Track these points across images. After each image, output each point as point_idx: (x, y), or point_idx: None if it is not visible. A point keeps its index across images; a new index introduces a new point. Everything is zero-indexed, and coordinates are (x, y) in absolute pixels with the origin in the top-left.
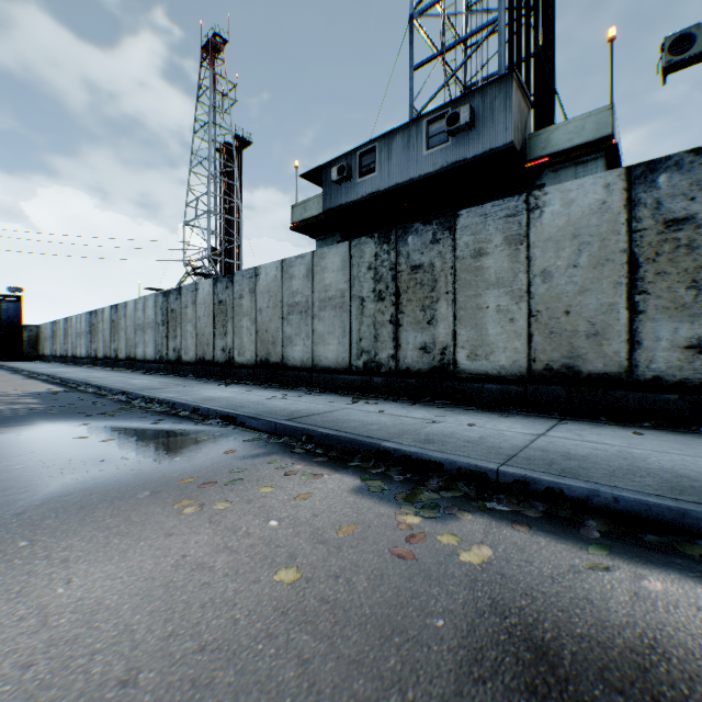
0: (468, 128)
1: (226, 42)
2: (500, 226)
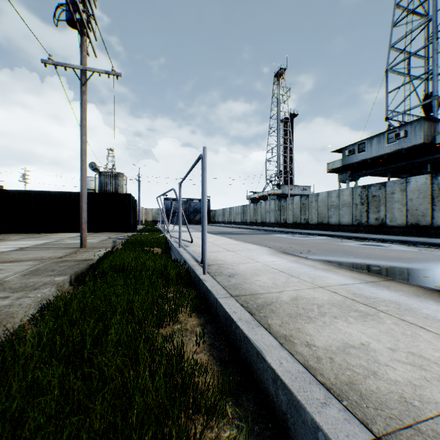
0: (404, 137)
1: (285, 69)
2: (398, 186)
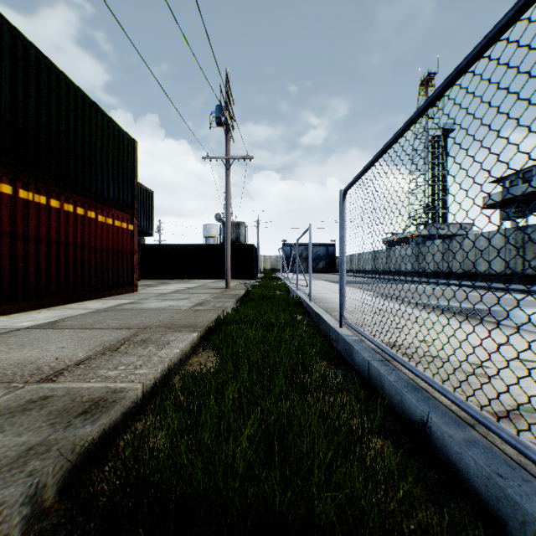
0: None
1: (435, 74)
2: None
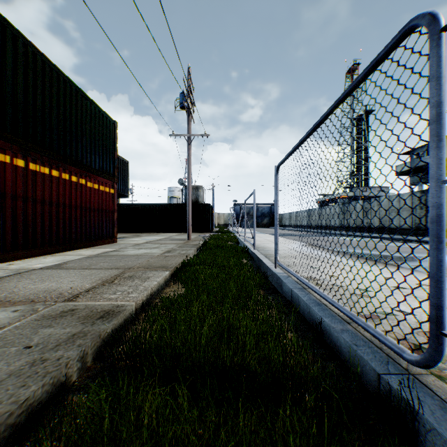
0: None
1: (359, 64)
2: None
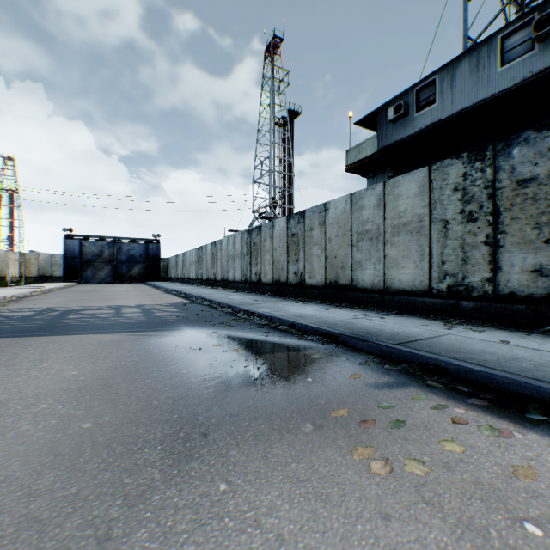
0: None
1: (282, 40)
2: None
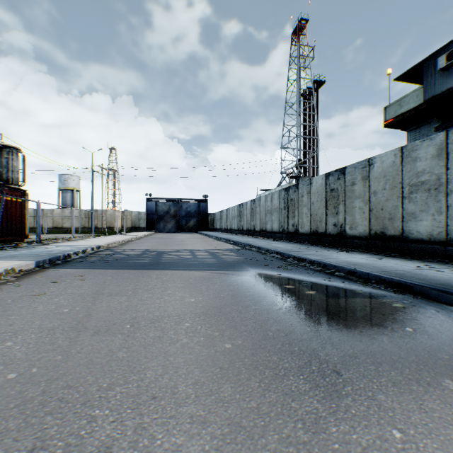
0: None
1: (307, 21)
2: None
